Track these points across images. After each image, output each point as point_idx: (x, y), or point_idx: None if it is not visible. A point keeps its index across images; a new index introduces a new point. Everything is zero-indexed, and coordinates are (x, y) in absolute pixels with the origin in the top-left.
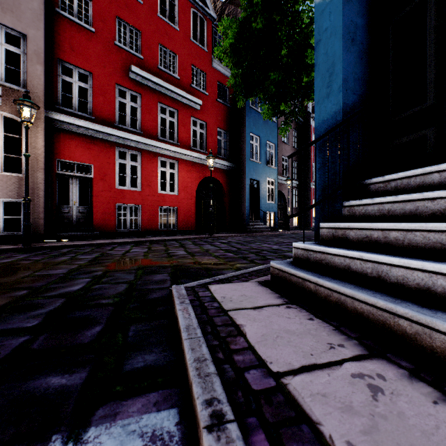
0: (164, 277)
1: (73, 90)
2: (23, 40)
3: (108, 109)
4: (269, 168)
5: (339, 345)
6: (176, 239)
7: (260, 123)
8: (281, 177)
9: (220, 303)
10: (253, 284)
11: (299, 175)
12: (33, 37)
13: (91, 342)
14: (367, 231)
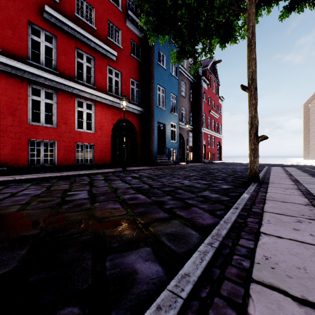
0: None
1: None
2: None
3: (18, 44)
4: (172, 114)
5: None
6: (89, 174)
7: (166, 78)
8: (181, 122)
9: None
10: None
11: (193, 122)
12: None
13: None
14: None
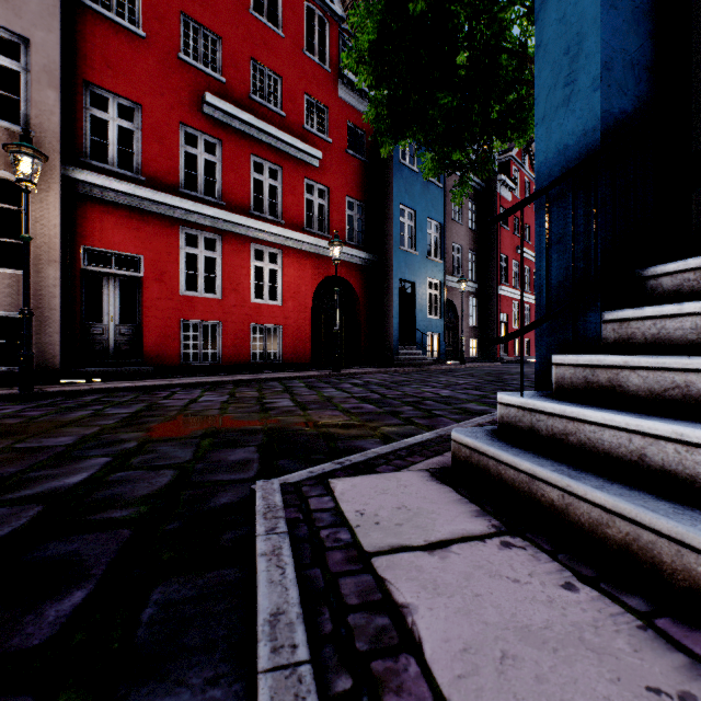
0: (248, 455)
1: (110, 132)
2: (24, 49)
3: (167, 165)
4: (431, 262)
5: (682, 697)
6: (279, 378)
7: (417, 189)
8: (451, 277)
9: (354, 531)
10: (419, 477)
11: (478, 273)
12: (41, 44)
13: (46, 644)
14: (677, 375)
